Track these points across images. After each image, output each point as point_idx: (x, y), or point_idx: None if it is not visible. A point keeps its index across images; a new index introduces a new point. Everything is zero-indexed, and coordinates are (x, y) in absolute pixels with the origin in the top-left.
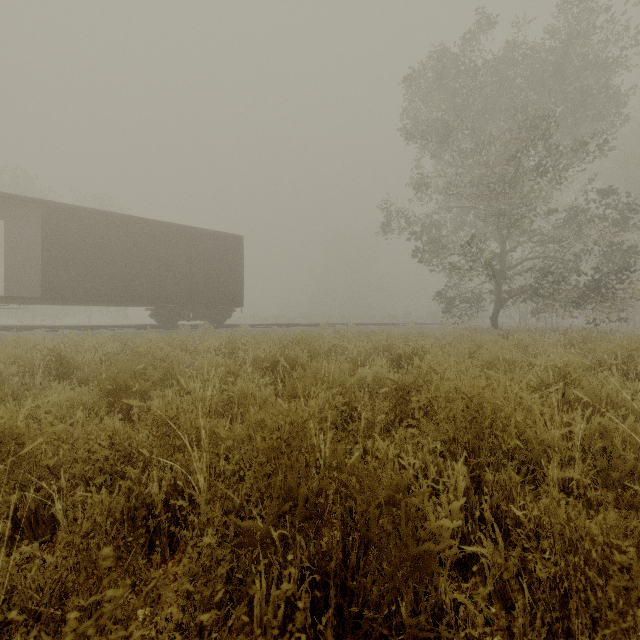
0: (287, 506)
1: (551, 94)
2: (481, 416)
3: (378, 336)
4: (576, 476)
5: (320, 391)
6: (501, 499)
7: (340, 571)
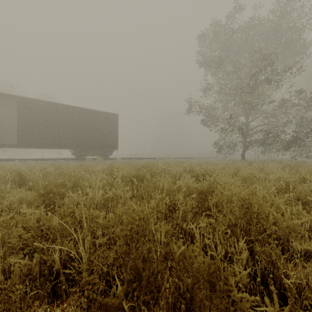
0: (135, 285)
1: (272, 43)
2: (250, 211)
3: (185, 164)
4: (311, 249)
5: (157, 195)
6: (266, 263)
7: None
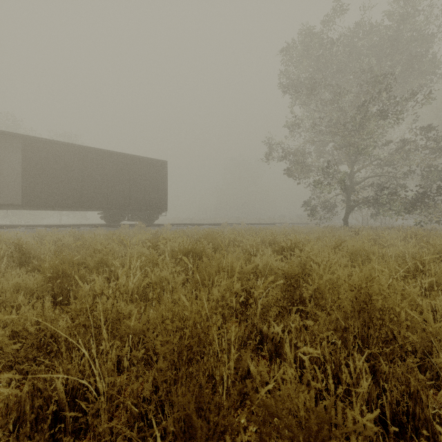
0: None
1: (387, 58)
2: (369, 307)
3: (264, 232)
4: None
5: (222, 280)
6: (399, 394)
7: None
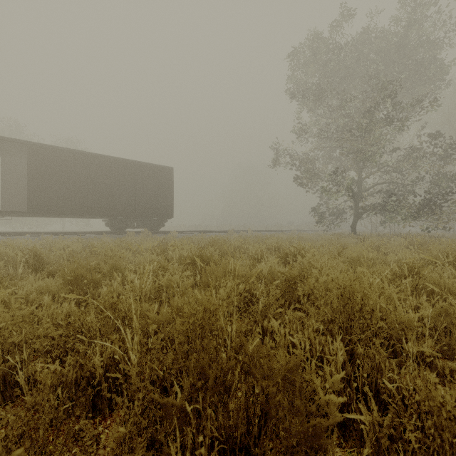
0: (199, 384)
1: (395, 65)
2: (352, 302)
3: (270, 239)
4: (429, 350)
5: (228, 282)
6: (370, 369)
7: (244, 439)
